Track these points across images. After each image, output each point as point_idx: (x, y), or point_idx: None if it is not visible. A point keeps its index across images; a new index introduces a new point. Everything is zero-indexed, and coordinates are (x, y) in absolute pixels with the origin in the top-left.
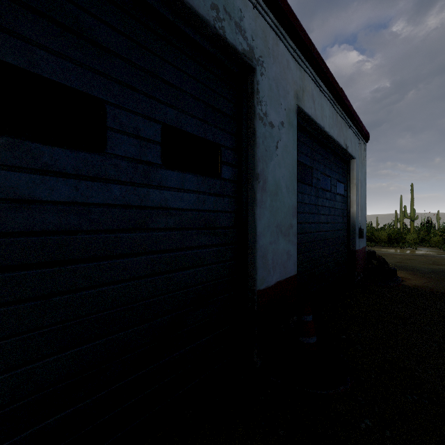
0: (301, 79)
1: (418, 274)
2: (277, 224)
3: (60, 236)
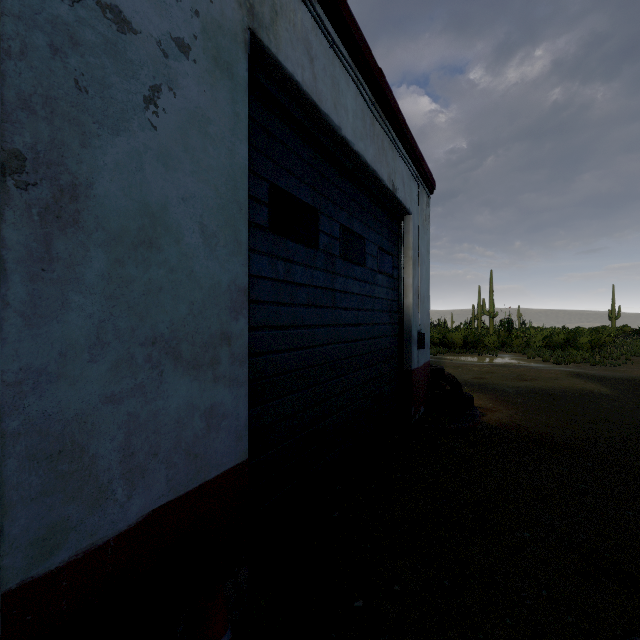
0: None
1: (501, 398)
2: (152, 335)
3: None
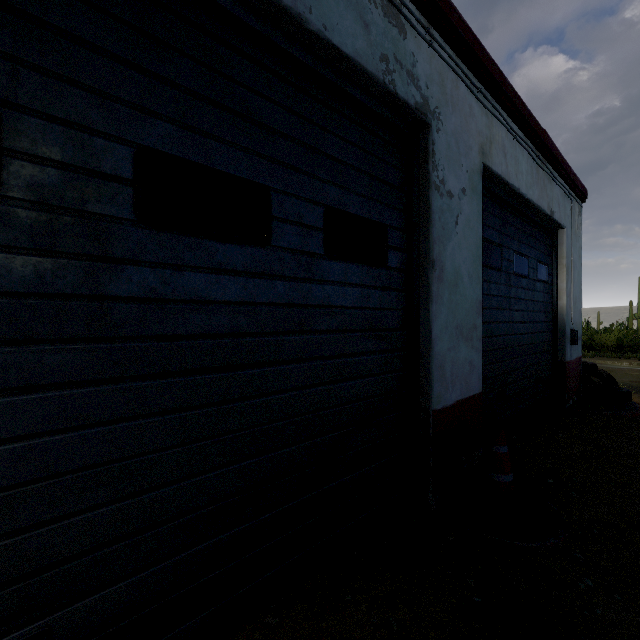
0: (488, 127)
1: None
2: (456, 324)
3: (232, 339)
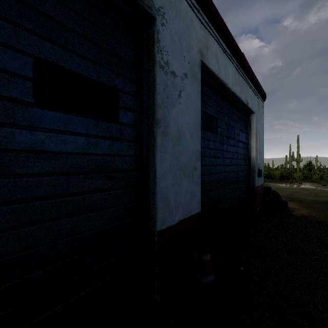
0: (205, 38)
1: (304, 204)
2: (179, 167)
3: None
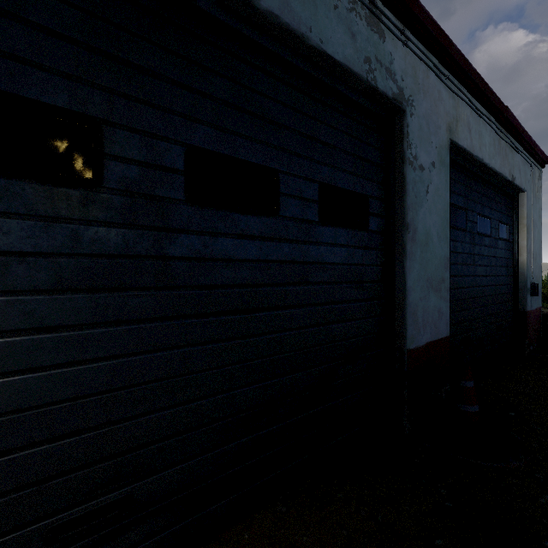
0: (454, 108)
1: None
2: (427, 277)
3: (251, 288)
